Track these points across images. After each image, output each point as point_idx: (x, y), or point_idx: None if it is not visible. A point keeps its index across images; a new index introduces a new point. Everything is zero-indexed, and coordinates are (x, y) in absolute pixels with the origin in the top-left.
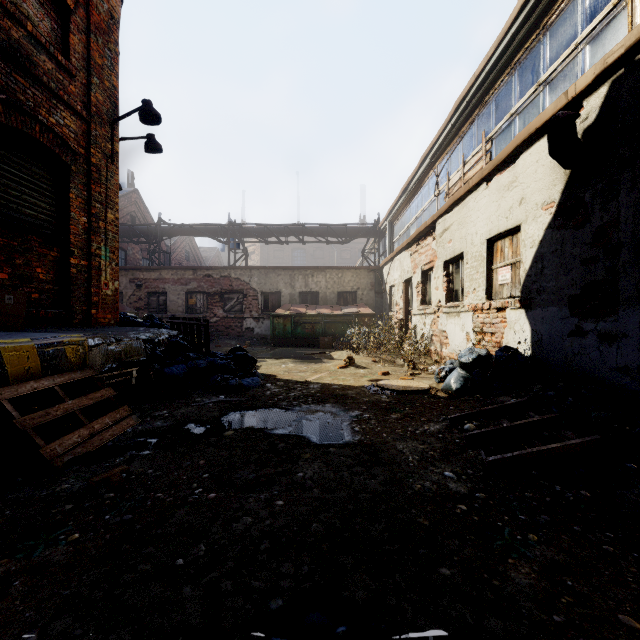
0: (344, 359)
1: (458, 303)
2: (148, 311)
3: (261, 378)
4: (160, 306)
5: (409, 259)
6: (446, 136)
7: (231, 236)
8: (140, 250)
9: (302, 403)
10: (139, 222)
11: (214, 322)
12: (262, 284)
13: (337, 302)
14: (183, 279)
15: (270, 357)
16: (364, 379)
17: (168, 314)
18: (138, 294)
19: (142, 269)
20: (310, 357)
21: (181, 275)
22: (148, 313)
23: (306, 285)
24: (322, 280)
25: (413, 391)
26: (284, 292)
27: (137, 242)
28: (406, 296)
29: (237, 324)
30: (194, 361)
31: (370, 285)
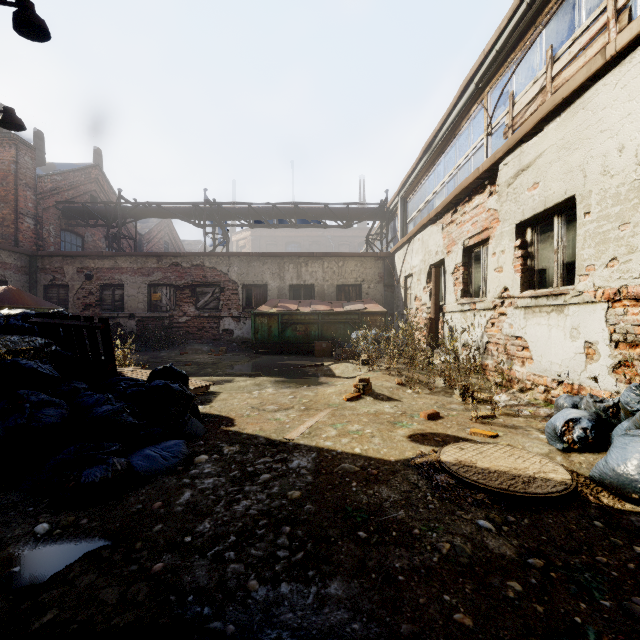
0: (354, 383)
1: (550, 290)
2: (101, 308)
3: (197, 433)
4: (116, 302)
5: (439, 235)
6: (512, 31)
7: (208, 218)
8: (103, 237)
9: (255, 576)
10: (102, 204)
11: (183, 322)
12: (243, 275)
13: (337, 297)
14: (144, 268)
15: (243, 373)
16: (400, 433)
17: (125, 312)
18: (88, 287)
19: (93, 256)
20: (301, 372)
21: (142, 263)
22: (100, 311)
23: (298, 276)
24: (318, 270)
25: (549, 498)
26: (271, 285)
27: (94, 225)
28: (436, 286)
29: (212, 325)
30: (28, 411)
31: (378, 276)
